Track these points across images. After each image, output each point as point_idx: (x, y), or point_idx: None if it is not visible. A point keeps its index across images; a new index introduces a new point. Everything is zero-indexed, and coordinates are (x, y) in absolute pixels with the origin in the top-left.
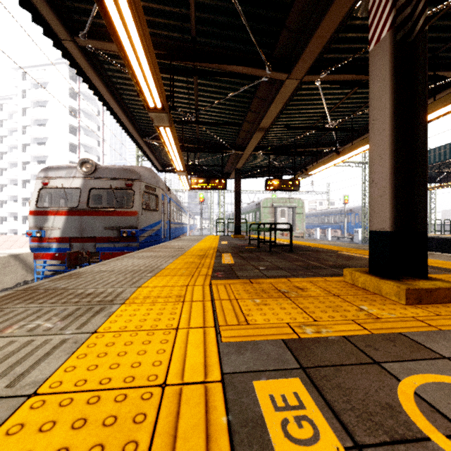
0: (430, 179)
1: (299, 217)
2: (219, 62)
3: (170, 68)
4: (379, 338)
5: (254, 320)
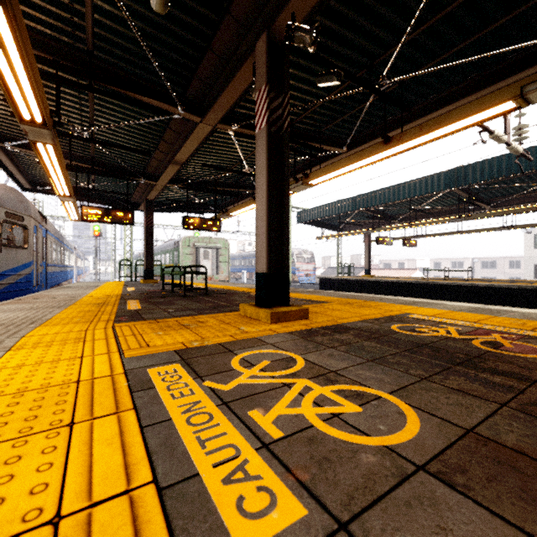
0: (335, 227)
1: (225, 259)
2: (124, 88)
3: (56, 77)
4: (240, 341)
5: (154, 344)
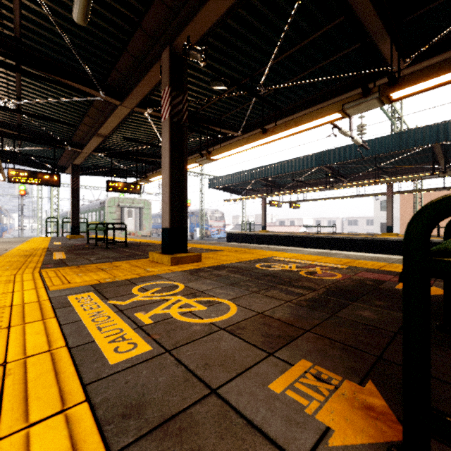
0: (239, 192)
1: (147, 217)
2: (50, 72)
3: None
4: (143, 277)
5: (75, 281)
